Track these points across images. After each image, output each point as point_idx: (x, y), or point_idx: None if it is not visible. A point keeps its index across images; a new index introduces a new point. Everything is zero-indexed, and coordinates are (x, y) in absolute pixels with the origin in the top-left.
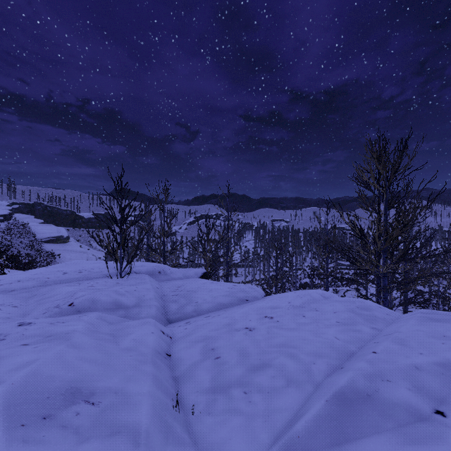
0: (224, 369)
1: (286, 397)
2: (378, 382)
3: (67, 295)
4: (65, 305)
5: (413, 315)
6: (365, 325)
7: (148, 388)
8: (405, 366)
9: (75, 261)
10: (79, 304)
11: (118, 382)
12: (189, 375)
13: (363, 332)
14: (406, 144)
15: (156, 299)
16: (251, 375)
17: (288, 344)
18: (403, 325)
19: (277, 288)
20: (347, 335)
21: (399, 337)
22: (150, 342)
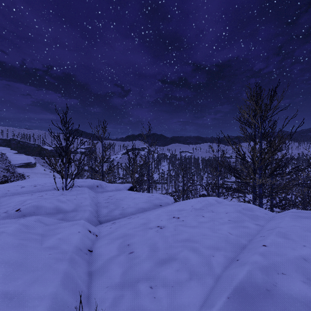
0: (135, 263)
1: (189, 292)
2: (274, 276)
3: (18, 203)
4: (13, 211)
5: (285, 214)
6: (250, 222)
7: (52, 289)
8: (295, 258)
9: (33, 179)
10: (25, 209)
11: (21, 285)
12: (103, 269)
13: (249, 228)
14: (275, 91)
15: (91, 205)
16: (158, 269)
17: (191, 239)
18: (281, 222)
19: (183, 198)
20: (237, 231)
21: (281, 232)
22: (74, 240)
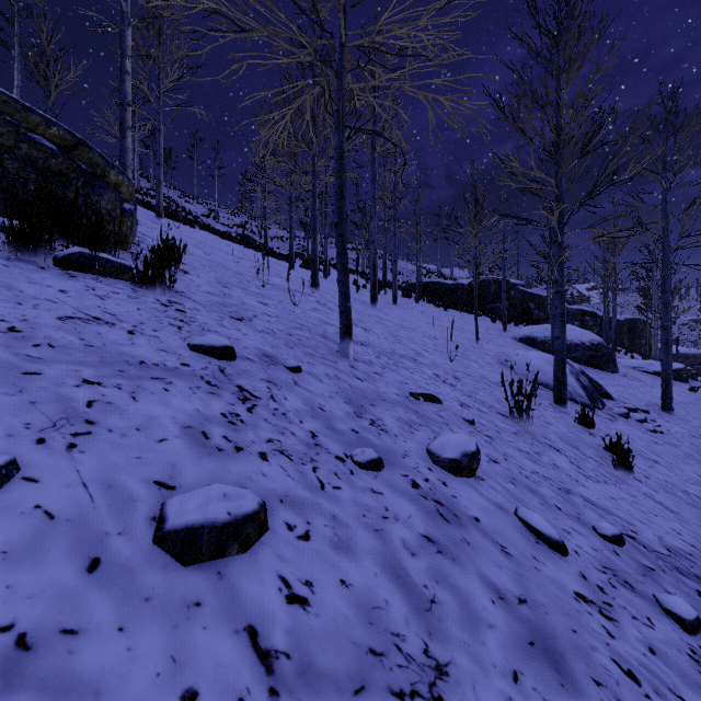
0: None
1: None
2: None
3: None
4: None
5: None
6: None
7: None
8: None
9: None
10: None
11: None
12: None
13: None
14: None
15: None
16: None
17: None
18: None
19: None
20: None
21: None
22: None
